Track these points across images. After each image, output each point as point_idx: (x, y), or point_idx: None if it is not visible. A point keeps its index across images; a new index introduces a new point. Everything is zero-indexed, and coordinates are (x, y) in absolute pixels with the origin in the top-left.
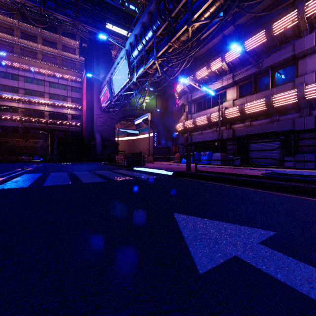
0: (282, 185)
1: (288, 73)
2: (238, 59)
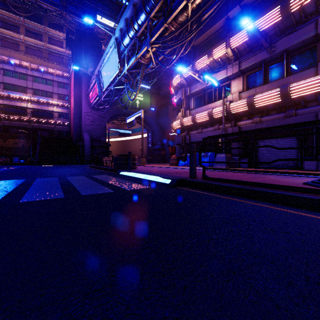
0: None
1: (306, 59)
2: (246, 43)
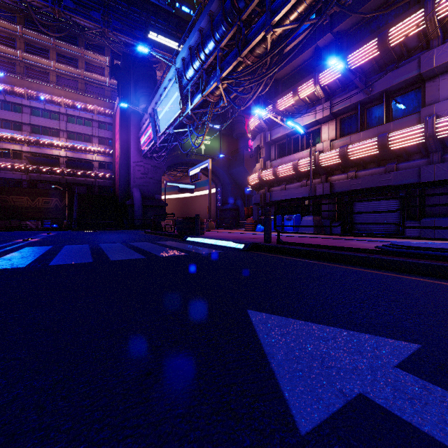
0: (410, 264)
1: (410, 101)
2: (338, 80)
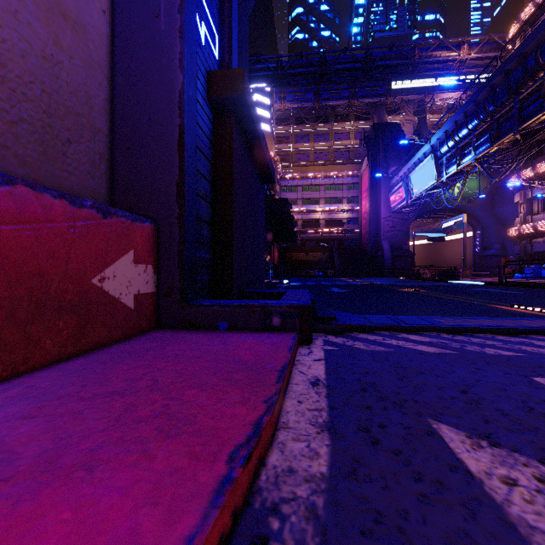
0: None
1: None
2: None
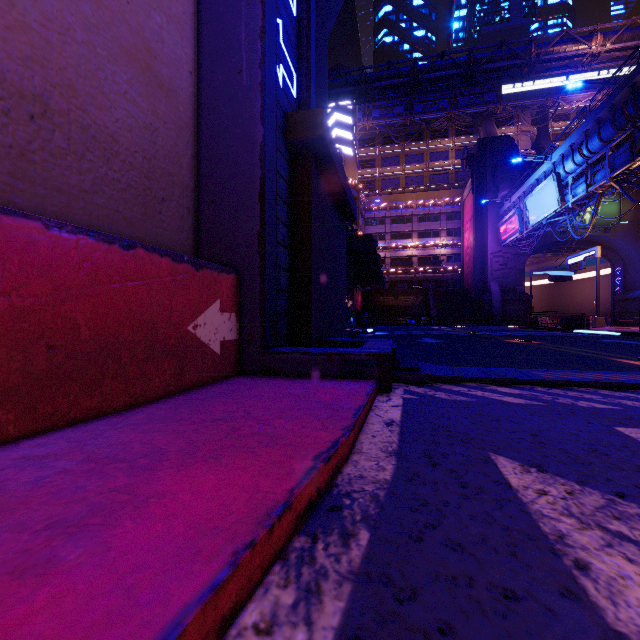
0: None
1: None
2: None
